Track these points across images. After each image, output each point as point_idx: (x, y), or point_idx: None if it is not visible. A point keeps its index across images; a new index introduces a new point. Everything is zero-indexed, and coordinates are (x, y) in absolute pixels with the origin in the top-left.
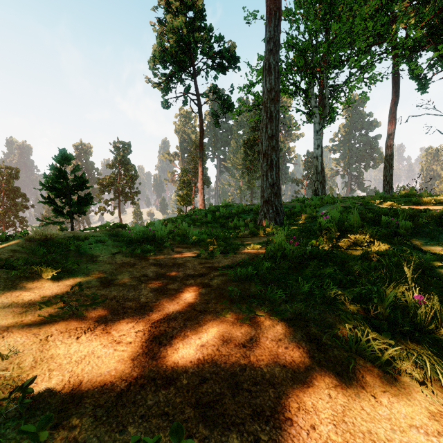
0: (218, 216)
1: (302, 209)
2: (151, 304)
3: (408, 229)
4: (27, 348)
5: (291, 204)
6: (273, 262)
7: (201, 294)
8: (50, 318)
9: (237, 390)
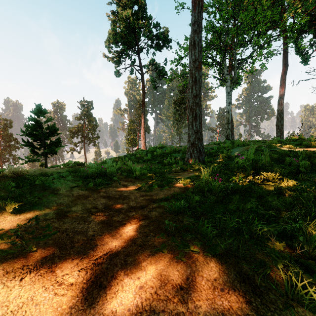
0: (155, 155)
1: (218, 150)
2: (96, 238)
3: (307, 167)
4: None
5: (209, 146)
6: (201, 196)
7: (141, 226)
8: (0, 255)
9: None
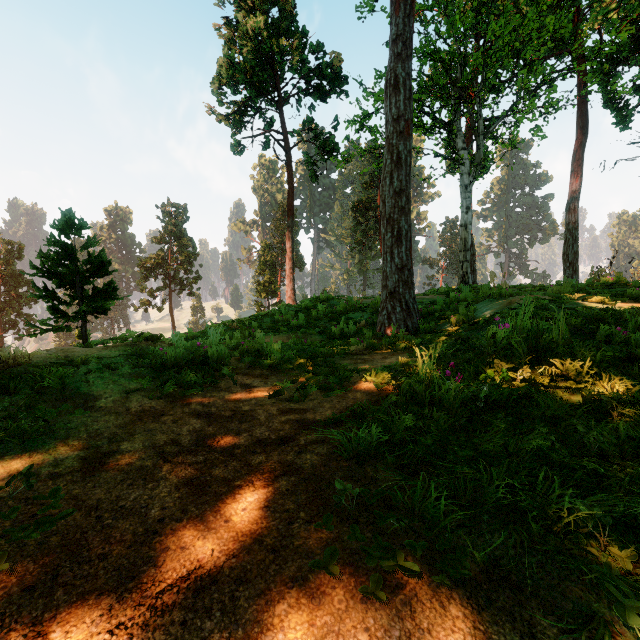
0: (315, 316)
1: (446, 306)
2: (168, 528)
3: None
4: None
5: (427, 297)
6: (417, 417)
7: (277, 494)
8: None
9: None
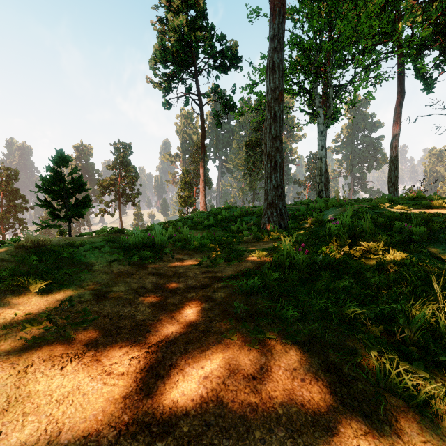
0: (220, 219)
1: (306, 212)
2: (148, 323)
3: (422, 235)
4: (0, 384)
5: (294, 206)
6: (281, 273)
7: (203, 310)
8: (32, 342)
9: (248, 440)
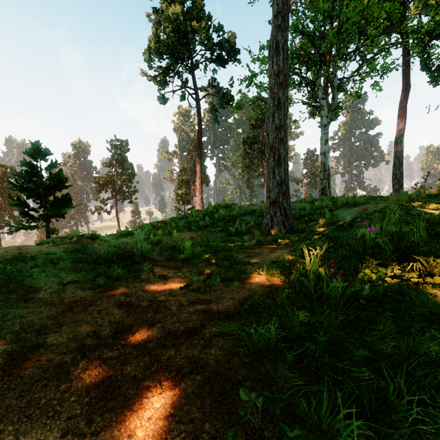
0: (217, 218)
1: (313, 211)
2: None
3: None
4: None
5: (298, 205)
6: (308, 312)
7: (183, 398)
8: None
9: None
